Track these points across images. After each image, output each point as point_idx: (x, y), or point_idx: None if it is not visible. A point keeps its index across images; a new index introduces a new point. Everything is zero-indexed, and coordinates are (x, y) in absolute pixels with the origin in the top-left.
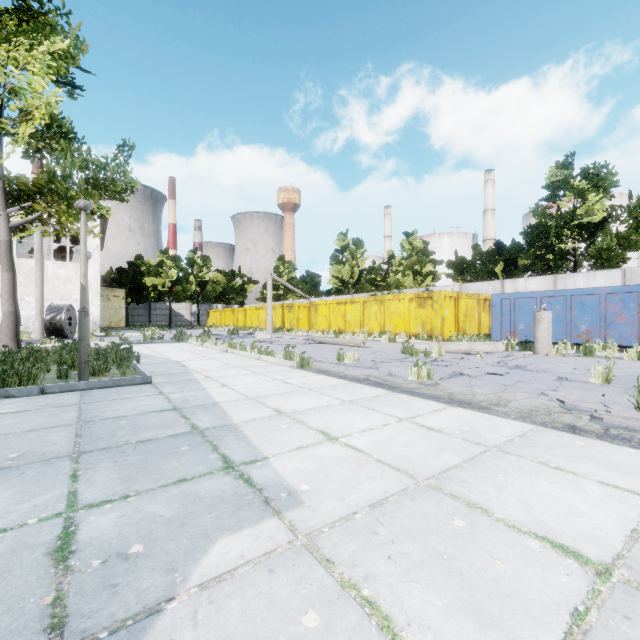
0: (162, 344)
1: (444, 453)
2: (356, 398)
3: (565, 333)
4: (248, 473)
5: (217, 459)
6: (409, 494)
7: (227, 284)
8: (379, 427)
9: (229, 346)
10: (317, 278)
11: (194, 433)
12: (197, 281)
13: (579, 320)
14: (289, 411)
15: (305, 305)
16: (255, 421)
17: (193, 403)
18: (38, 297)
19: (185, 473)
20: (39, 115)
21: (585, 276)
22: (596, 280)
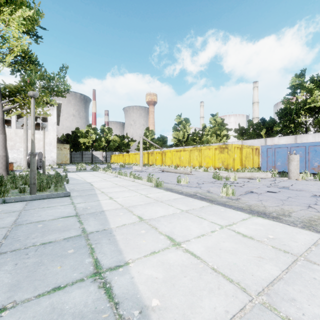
0: (85, 172)
1: (263, 262)
2: (190, 208)
3: (305, 167)
4: (110, 281)
5: (90, 263)
6: (249, 317)
7: (120, 142)
8: (208, 233)
9: (118, 174)
10: (165, 138)
11: (82, 236)
12: (105, 140)
13: (313, 160)
14: (147, 218)
15: (159, 152)
16: (124, 226)
17: (89, 211)
18: (25, 148)
19: (61, 279)
20: (17, 50)
21: (313, 135)
22: (319, 138)
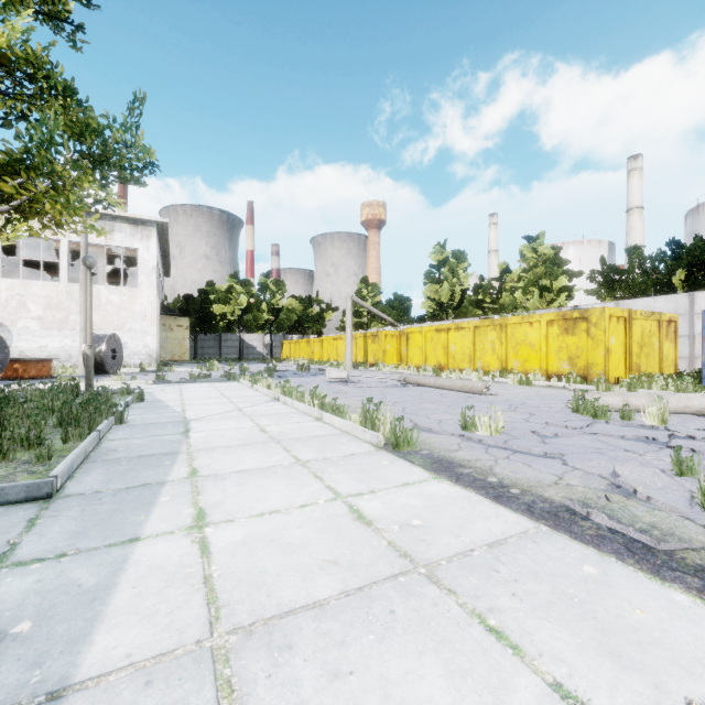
0: (206, 384)
1: None
2: None
3: None
4: None
5: None
6: None
7: (303, 312)
8: None
9: (282, 391)
10: (407, 302)
11: None
12: (269, 308)
13: None
14: None
15: (393, 334)
16: None
17: None
18: (82, 326)
19: None
20: None
21: None
22: None
